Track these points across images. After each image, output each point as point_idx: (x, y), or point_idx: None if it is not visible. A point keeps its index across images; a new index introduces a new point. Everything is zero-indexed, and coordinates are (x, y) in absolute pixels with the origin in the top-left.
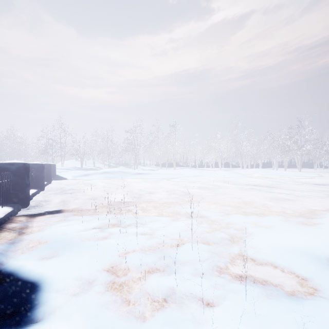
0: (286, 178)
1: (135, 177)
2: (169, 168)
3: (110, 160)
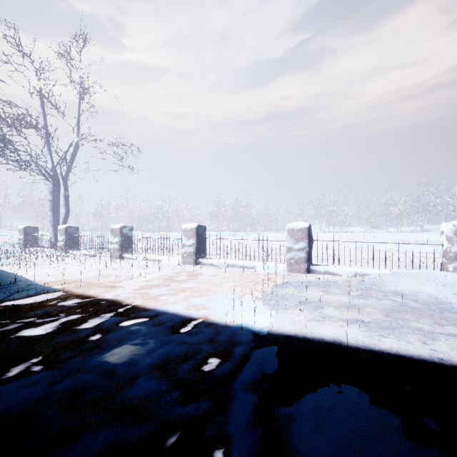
0: None
1: None
2: None
3: None
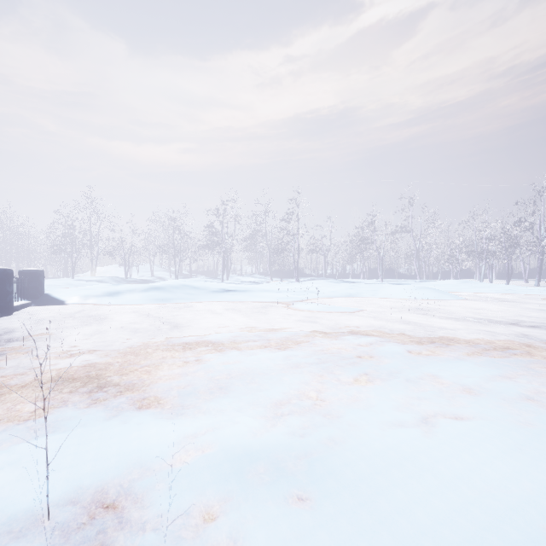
0: (544, 301)
1: (216, 299)
2: (287, 279)
3: (179, 264)
